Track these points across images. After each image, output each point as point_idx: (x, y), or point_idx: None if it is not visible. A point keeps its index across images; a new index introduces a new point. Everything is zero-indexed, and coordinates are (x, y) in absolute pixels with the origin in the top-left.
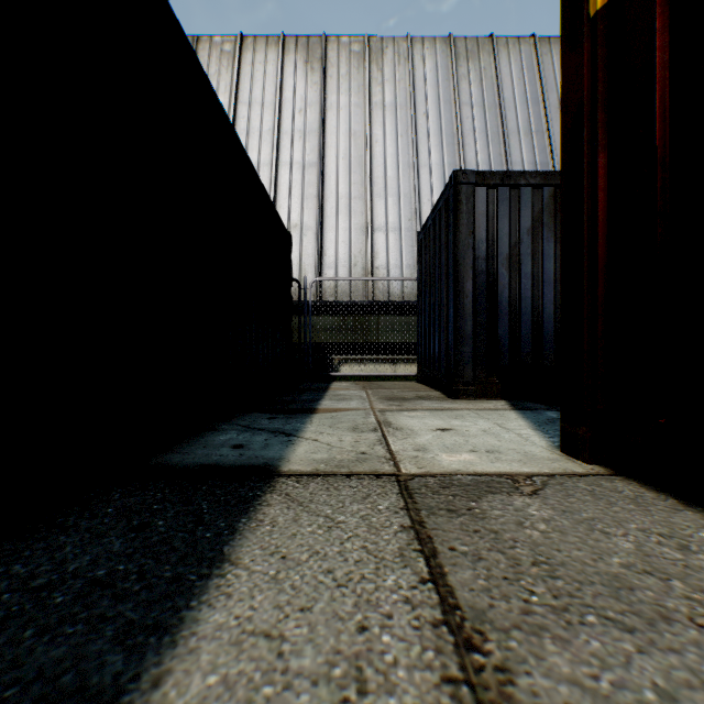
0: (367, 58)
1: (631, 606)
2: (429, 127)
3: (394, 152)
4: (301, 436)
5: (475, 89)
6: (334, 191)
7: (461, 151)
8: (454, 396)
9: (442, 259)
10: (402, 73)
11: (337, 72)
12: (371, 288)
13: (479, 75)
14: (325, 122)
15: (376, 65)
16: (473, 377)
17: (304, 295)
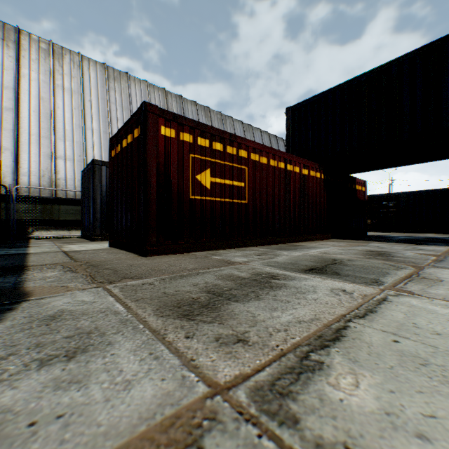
0: (53, 56)
1: (94, 253)
2: (92, 108)
3: (71, 116)
4: (30, 250)
5: (118, 97)
6: (28, 130)
7: (110, 126)
8: (93, 240)
9: (90, 188)
10: (76, 73)
11: (29, 55)
12: (55, 190)
13: (120, 90)
14: (20, 84)
15: (59, 62)
16: (101, 233)
17: (10, 194)
